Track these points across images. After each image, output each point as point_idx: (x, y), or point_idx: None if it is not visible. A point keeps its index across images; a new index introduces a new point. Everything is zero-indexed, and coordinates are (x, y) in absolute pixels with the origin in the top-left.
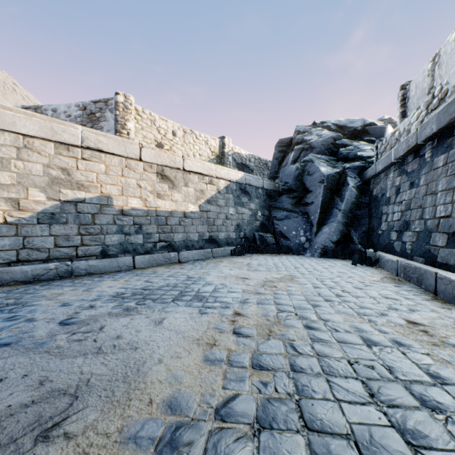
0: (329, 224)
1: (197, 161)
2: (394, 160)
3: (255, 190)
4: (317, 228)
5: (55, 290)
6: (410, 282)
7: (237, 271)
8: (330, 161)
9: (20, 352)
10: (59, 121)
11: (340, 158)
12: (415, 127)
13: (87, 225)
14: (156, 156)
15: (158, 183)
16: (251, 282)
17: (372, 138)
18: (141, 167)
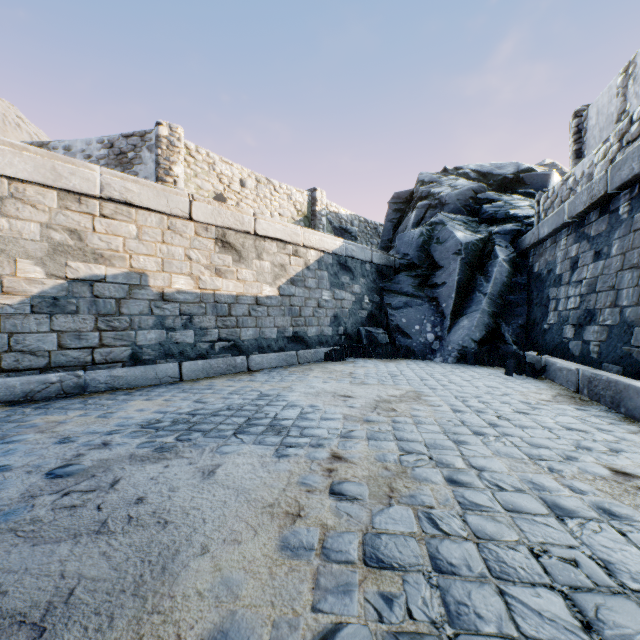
0: (469, 314)
1: (275, 222)
2: (568, 219)
3: (360, 265)
4: (451, 321)
5: (53, 416)
6: (600, 403)
7: (334, 385)
8: (470, 222)
9: None
10: (65, 158)
11: (485, 218)
12: (601, 169)
13: (109, 315)
14: (213, 214)
15: (218, 254)
16: (356, 403)
17: (530, 190)
18: (192, 229)
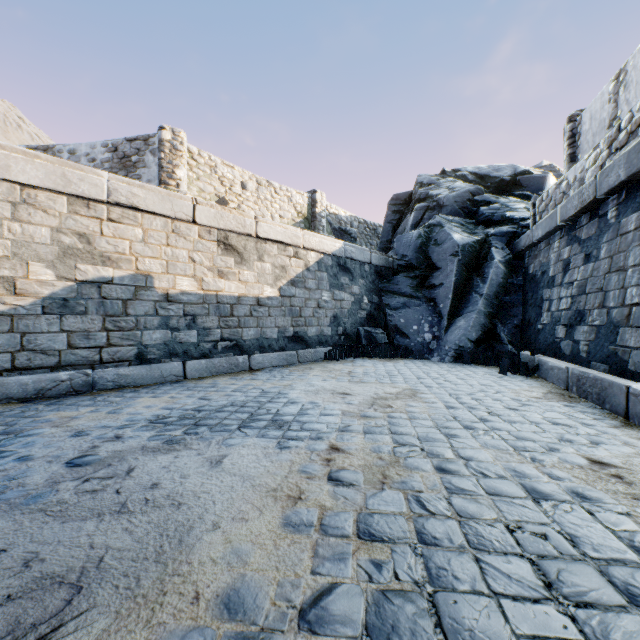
0: (466, 315)
1: (276, 225)
2: (560, 222)
3: (360, 266)
4: (448, 321)
5: (66, 412)
6: (587, 400)
7: (333, 384)
8: (467, 224)
9: (0, 510)
10: (74, 164)
11: (481, 220)
12: (592, 175)
13: (116, 316)
14: (216, 217)
15: (220, 256)
16: (354, 400)
17: (526, 192)
18: (195, 232)
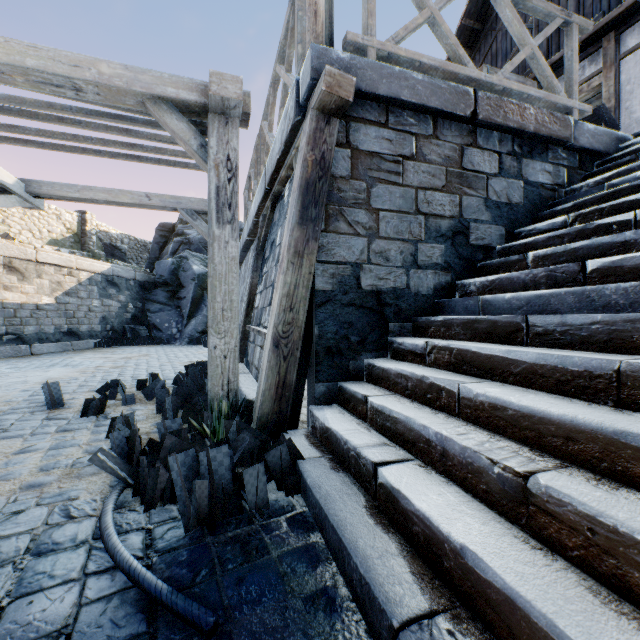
0: (197, 317)
1: (53, 253)
2: None
3: (126, 281)
4: (188, 321)
5: None
6: None
7: (101, 355)
8: (206, 259)
9: None
10: None
11: None
12: None
13: None
14: (3, 248)
15: (6, 275)
16: (113, 358)
17: None
18: None
